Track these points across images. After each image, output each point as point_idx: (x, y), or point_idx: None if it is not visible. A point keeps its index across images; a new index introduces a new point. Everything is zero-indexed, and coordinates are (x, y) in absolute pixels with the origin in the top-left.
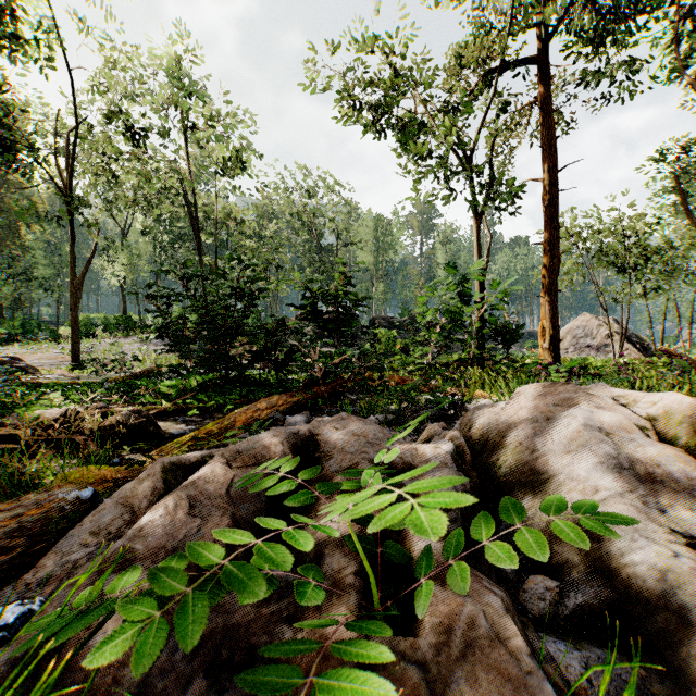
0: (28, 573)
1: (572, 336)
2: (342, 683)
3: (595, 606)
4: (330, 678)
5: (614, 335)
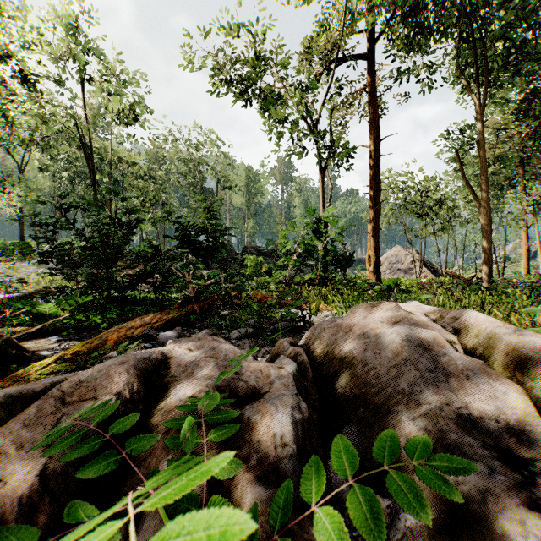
0: None
1: (388, 262)
2: None
3: (423, 529)
4: None
5: (416, 261)
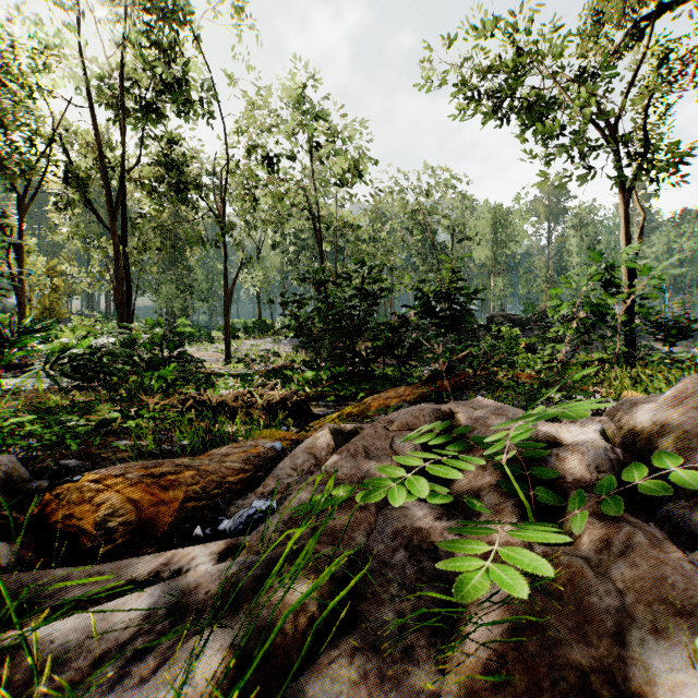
0: (260, 487)
1: None
2: (528, 534)
3: None
4: (518, 532)
5: None
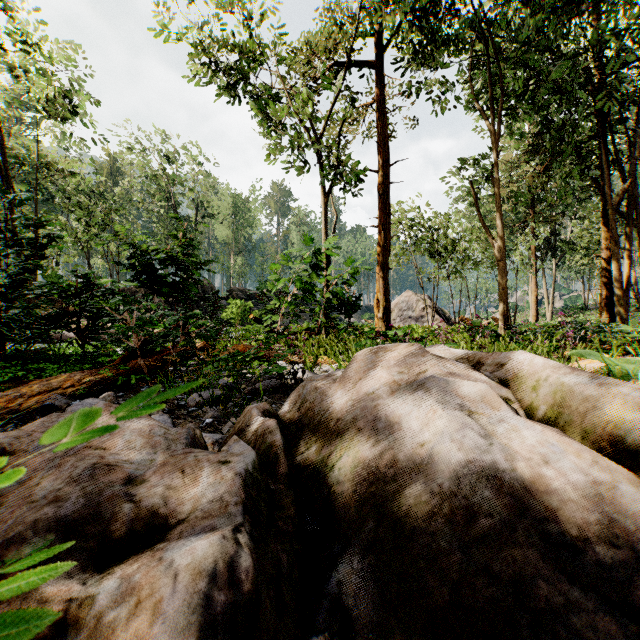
0: None
1: (399, 309)
2: None
3: None
4: None
5: (428, 308)
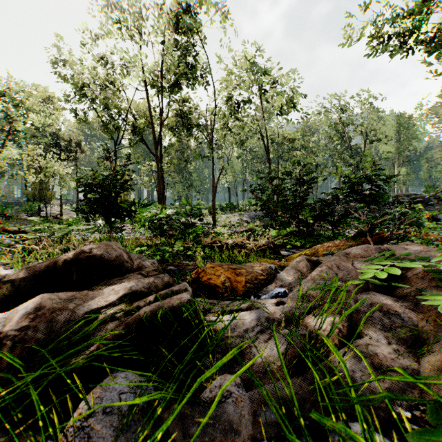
0: (273, 283)
1: None
2: None
3: None
4: None
5: None
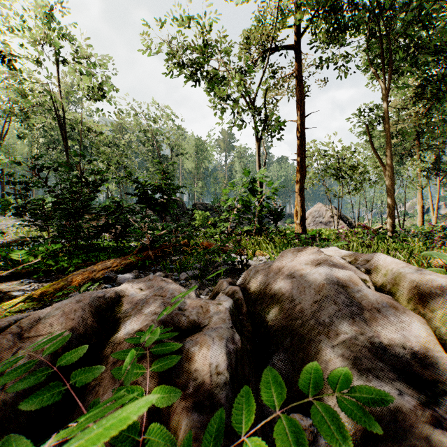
0: None
1: (312, 216)
2: None
3: None
4: None
5: (334, 216)
